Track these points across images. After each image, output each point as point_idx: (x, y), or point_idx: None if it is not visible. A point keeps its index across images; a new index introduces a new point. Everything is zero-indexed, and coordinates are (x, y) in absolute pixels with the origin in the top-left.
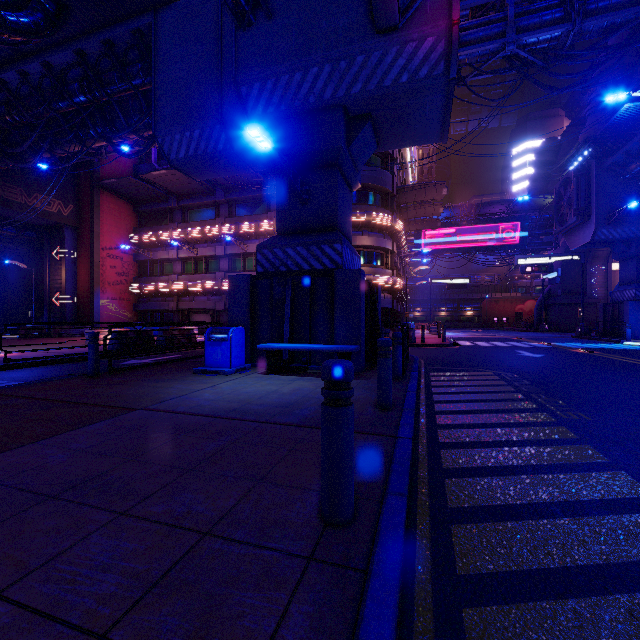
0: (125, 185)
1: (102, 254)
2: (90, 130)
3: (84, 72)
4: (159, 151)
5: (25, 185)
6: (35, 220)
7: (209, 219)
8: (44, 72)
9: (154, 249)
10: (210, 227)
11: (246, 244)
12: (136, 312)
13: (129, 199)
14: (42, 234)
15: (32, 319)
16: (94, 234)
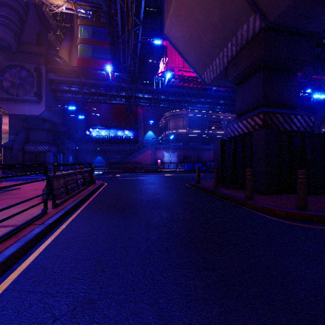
0: None
1: None
2: None
3: None
4: None
5: None
6: None
7: None
8: None
9: None
10: None
11: None
12: None
13: None
14: None
15: None
16: None
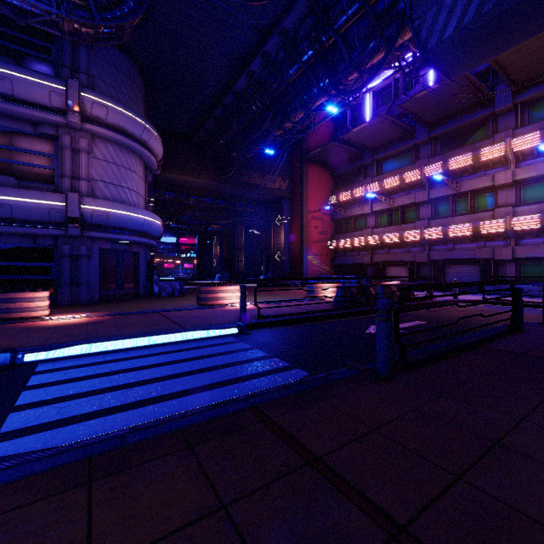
0: (326, 152)
1: (308, 217)
2: (313, 88)
3: (312, 23)
4: (352, 115)
5: (260, 170)
6: (265, 197)
7: (406, 165)
8: (279, 44)
9: (348, 207)
10: (409, 173)
11: (458, 182)
12: (332, 266)
13: (327, 166)
14: (269, 207)
15: (263, 272)
16: (303, 200)
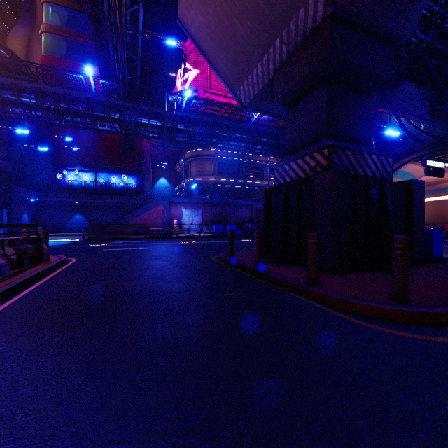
0: None
1: None
2: None
3: None
4: None
5: None
6: None
7: None
8: None
9: None
10: None
11: None
12: None
13: None
14: None
15: None
16: None
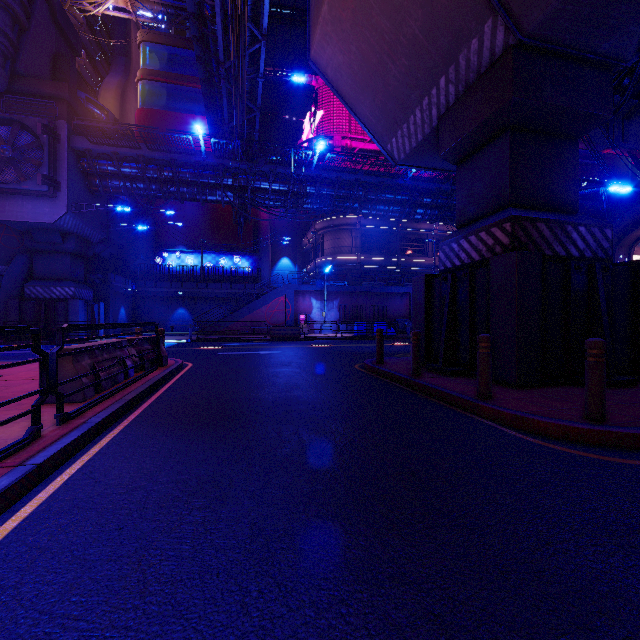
0: None
1: None
2: None
3: None
4: None
5: None
6: None
7: None
8: None
9: None
10: None
11: None
12: None
13: None
14: None
15: None
16: None
